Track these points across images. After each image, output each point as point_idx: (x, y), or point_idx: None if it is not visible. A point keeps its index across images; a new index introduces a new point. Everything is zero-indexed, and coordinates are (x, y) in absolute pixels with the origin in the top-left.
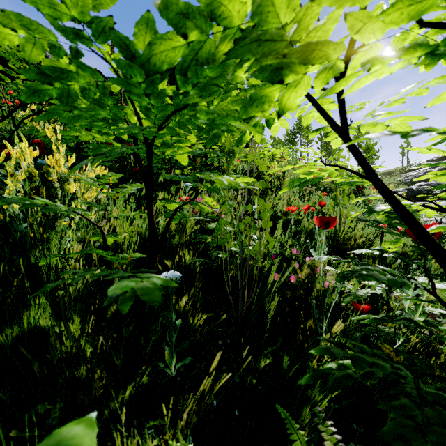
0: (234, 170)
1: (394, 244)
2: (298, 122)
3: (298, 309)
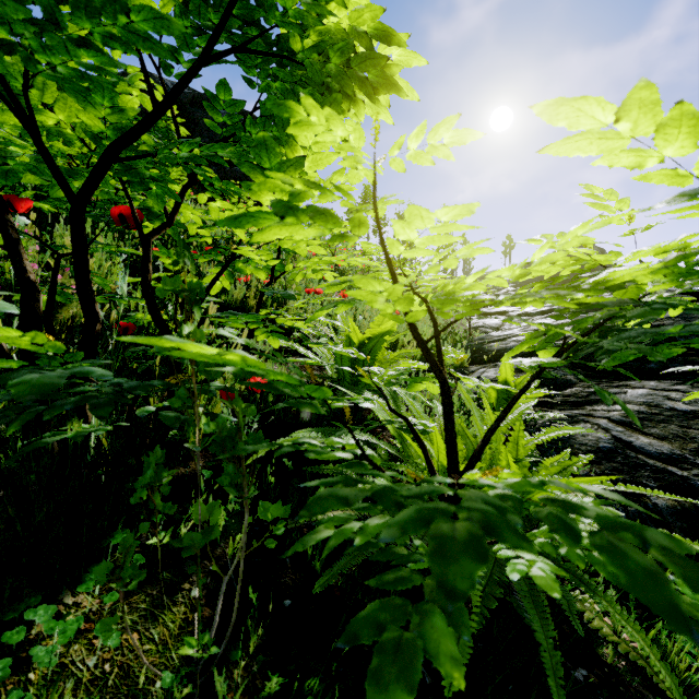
0: (184, 231)
1: (171, 258)
2: (364, 195)
3: (8, 315)
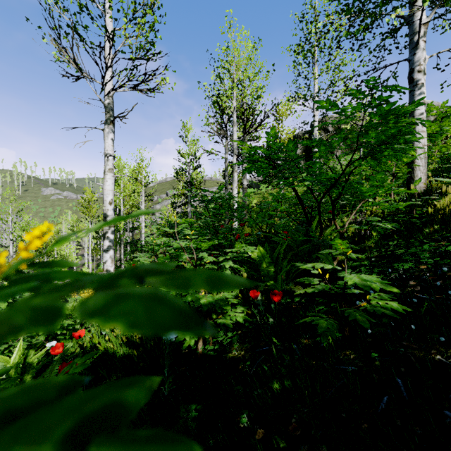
0: None
1: None
2: None
3: None
